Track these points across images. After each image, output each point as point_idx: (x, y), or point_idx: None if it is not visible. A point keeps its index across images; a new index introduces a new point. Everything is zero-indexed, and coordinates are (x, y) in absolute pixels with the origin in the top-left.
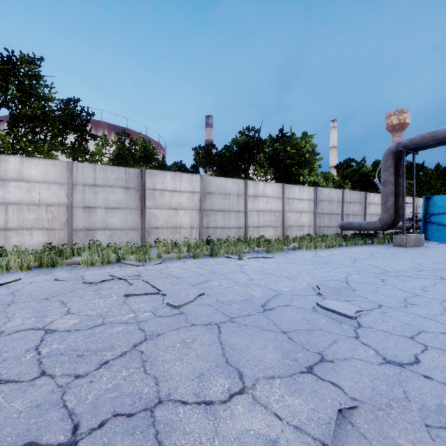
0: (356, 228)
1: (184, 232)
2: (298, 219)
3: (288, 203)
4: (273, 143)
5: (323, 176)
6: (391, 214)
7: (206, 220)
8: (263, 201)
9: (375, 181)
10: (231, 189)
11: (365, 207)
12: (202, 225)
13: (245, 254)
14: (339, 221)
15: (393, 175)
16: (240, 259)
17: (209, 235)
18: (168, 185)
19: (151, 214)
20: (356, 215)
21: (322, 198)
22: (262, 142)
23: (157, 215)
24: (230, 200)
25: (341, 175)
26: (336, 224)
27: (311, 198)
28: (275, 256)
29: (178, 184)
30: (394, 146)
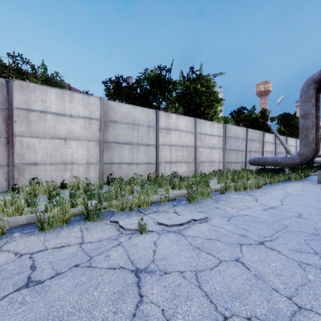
0: (270, 163)
1: (77, 169)
2: (209, 154)
3: (200, 138)
4: (184, 81)
5: (223, 120)
6: (312, 149)
7: (109, 154)
8: (175, 135)
9: (268, 123)
10: (139, 119)
11: (263, 145)
12: (103, 160)
13: (154, 206)
14: (244, 157)
15: (314, 106)
16: (142, 231)
17: (112, 172)
18: (51, 105)
19: (24, 144)
20: (256, 152)
21: (230, 135)
22: (173, 82)
23: (34, 146)
24: (139, 131)
25: (235, 121)
26: (241, 159)
27: (221, 134)
28: (205, 210)
29: (67, 106)
30: (317, 74)
